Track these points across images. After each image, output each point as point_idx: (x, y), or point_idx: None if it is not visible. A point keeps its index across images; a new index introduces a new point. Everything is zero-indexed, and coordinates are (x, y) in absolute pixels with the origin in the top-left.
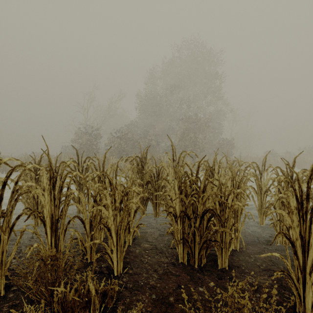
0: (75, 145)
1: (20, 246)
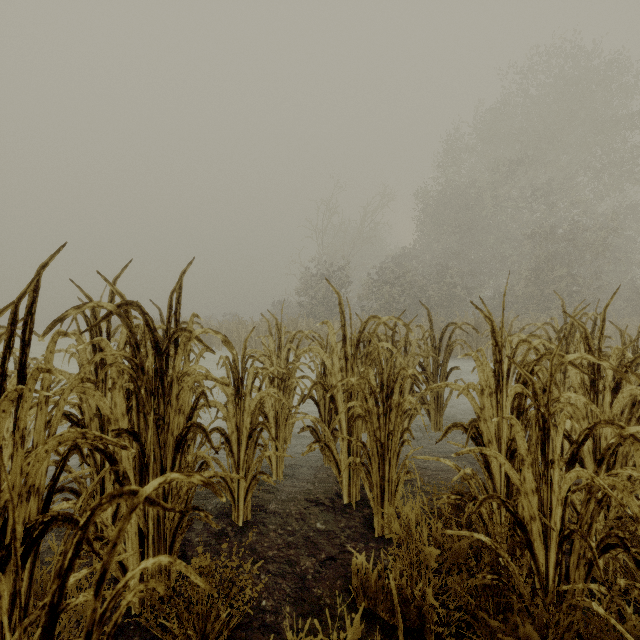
0: (303, 301)
1: (412, 480)
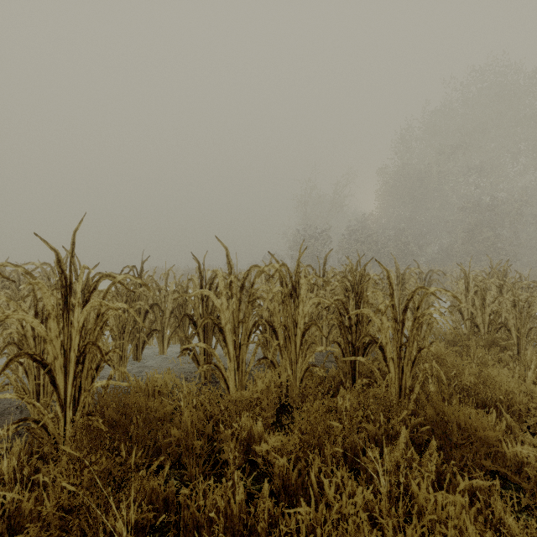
0: (294, 254)
1: None
